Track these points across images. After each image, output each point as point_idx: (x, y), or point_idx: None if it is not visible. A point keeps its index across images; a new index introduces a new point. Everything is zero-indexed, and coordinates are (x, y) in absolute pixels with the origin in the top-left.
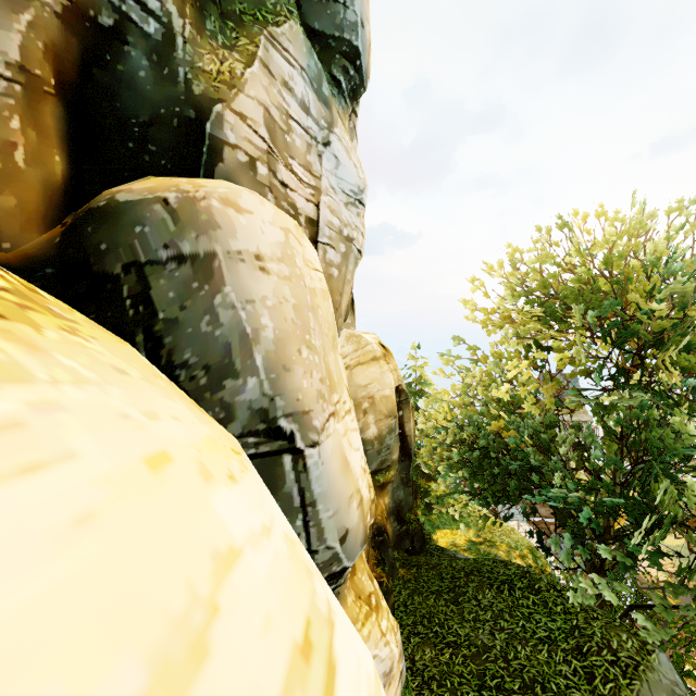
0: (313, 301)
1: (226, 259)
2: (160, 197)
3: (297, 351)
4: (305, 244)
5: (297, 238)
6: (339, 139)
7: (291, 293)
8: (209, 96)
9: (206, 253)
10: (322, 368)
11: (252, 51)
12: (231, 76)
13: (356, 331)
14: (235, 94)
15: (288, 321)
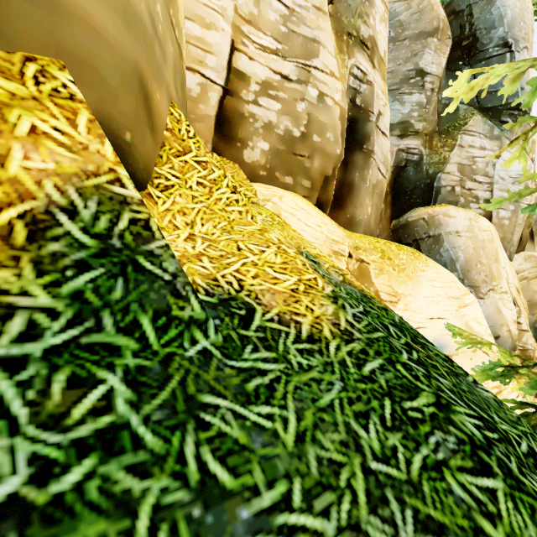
0: (482, 245)
1: (445, 235)
2: (421, 218)
3: (473, 265)
4: (479, 221)
5: (475, 220)
6: (507, 151)
7: (471, 243)
8: (435, 172)
9: (437, 234)
10: (486, 271)
11: (453, 143)
12: (443, 160)
13: (536, 253)
14: (445, 166)
15: (469, 254)
